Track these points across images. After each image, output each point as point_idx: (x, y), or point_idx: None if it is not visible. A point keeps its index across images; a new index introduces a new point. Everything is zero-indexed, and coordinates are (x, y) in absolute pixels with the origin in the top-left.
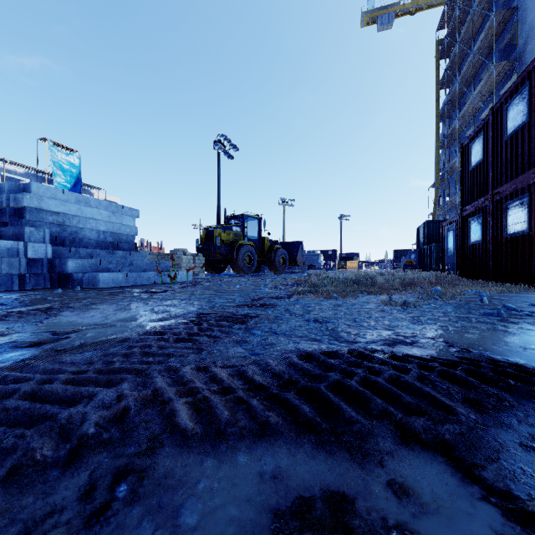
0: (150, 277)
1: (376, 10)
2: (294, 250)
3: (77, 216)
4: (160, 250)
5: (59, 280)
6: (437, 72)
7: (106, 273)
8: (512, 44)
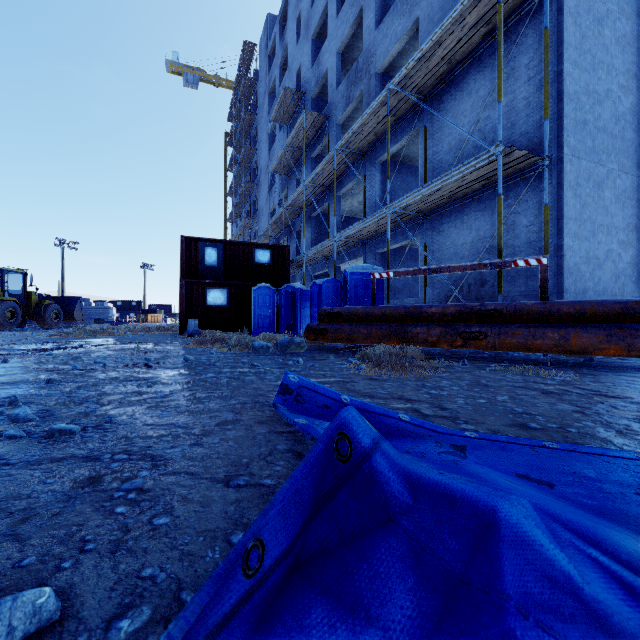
0: None
1: (181, 65)
2: (71, 305)
3: None
4: None
5: None
6: (225, 158)
7: None
8: None
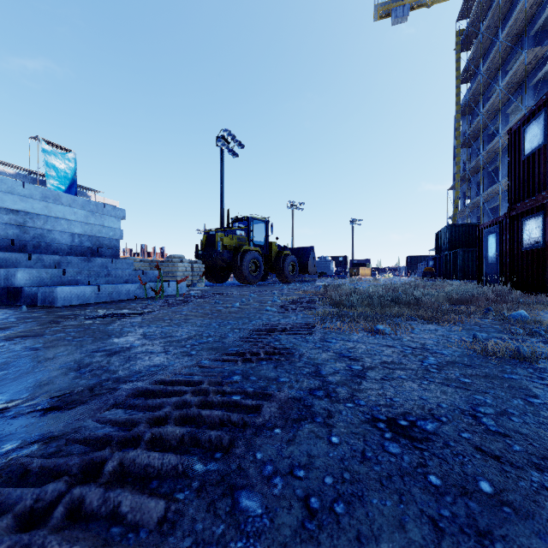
0: (130, 290)
1: (390, 2)
2: (305, 256)
3: (43, 216)
4: (163, 256)
5: (8, 296)
6: (458, 65)
7: (68, 287)
8: (543, 30)
